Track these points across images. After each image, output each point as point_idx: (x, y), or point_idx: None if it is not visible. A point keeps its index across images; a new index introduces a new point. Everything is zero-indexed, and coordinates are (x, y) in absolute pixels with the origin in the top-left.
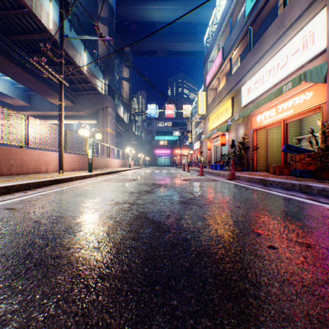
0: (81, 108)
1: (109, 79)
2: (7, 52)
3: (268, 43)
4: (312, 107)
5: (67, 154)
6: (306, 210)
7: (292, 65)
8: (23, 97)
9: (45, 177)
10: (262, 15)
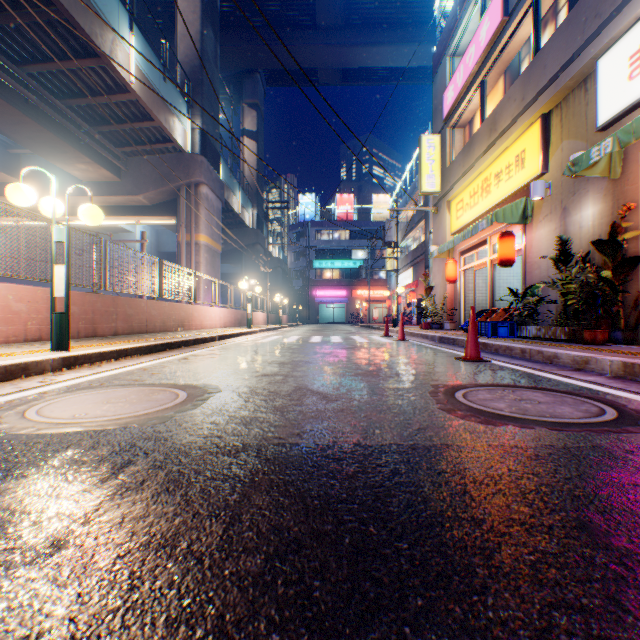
0: (137, 187)
1: (203, 117)
2: None
3: None
4: None
5: None
6: None
7: None
8: None
9: None
10: None
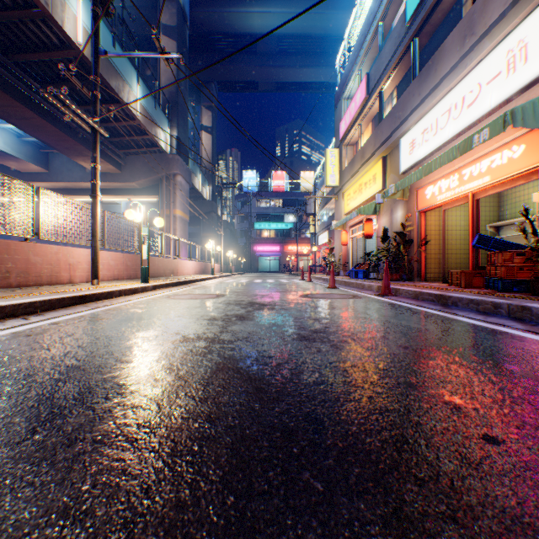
0: (132, 177)
1: (178, 128)
2: (7, 82)
3: (446, 64)
4: (523, 171)
5: (106, 252)
6: (531, 354)
7: (488, 99)
8: (36, 159)
9: (65, 291)
10: (436, 18)
